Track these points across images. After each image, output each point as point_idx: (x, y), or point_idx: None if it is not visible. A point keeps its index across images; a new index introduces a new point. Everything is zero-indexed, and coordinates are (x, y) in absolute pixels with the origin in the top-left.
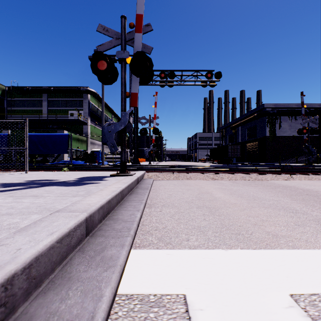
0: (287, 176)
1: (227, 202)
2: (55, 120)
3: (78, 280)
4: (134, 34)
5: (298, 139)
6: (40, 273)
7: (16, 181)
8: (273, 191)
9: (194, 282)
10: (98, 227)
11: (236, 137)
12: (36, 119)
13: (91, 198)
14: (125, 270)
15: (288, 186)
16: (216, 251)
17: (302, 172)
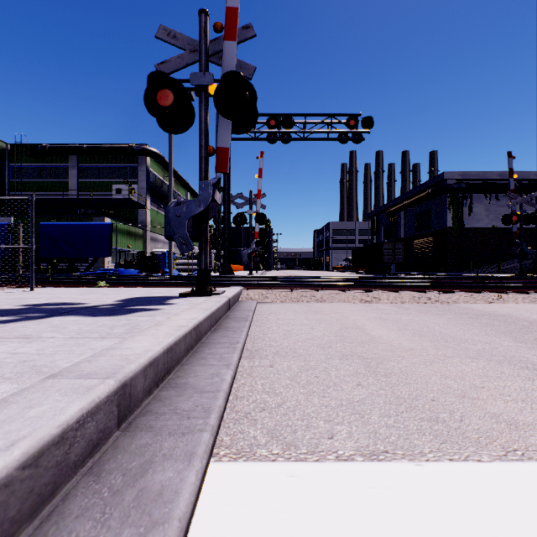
0: (491, 296)
1: (396, 347)
2: (90, 200)
3: None
4: (223, 43)
5: (501, 233)
6: None
7: (5, 307)
8: (474, 324)
9: None
10: (143, 407)
11: (396, 229)
12: (59, 199)
13: (132, 344)
14: (193, 524)
15: (498, 314)
16: (398, 465)
17: (517, 289)
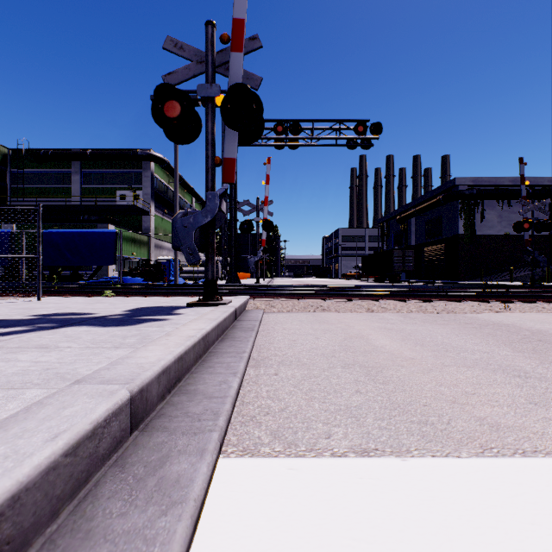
0: (498, 306)
1: (397, 356)
2: (94, 206)
3: (106, 538)
4: (230, 55)
5: (513, 240)
6: (24, 527)
7: (16, 317)
8: (477, 333)
9: (346, 537)
10: (157, 411)
11: (406, 236)
12: (61, 205)
13: (145, 353)
14: (206, 506)
15: (502, 324)
16: (385, 460)
17: (524, 299)
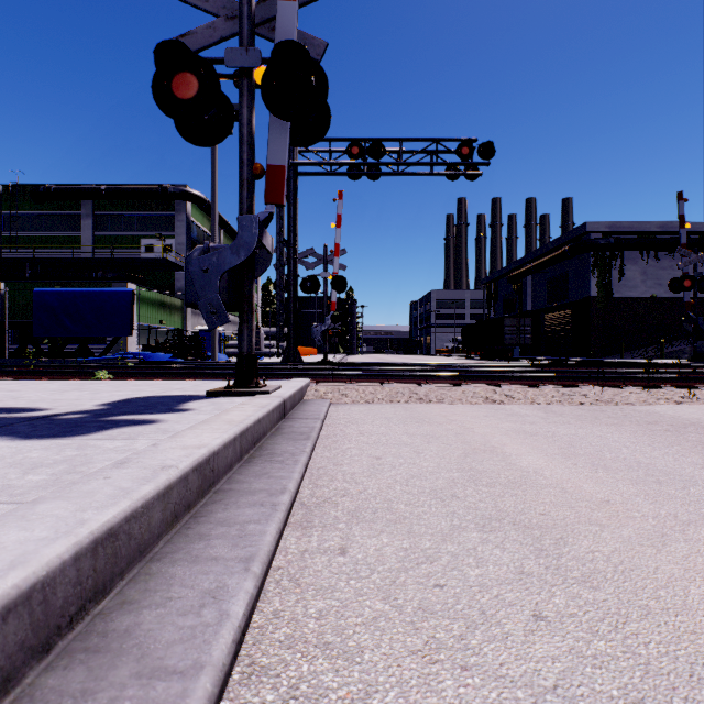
0: (677, 393)
1: (576, 497)
2: (110, 259)
3: None
4: (276, 5)
5: (662, 304)
6: None
7: None
8: (682, 443)
9: None
10: None
11: (521, 300)
12: (67, 258)
13: (6, 532)
14: None
15: None
16: None
17: None
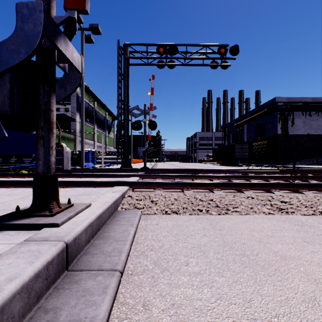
0: None
1: None
2: None
3: None
4: None
5: (312, 138)
6: None
7: None
8: None
9: None
10: None
11: (241, 136)
12: None
13: None
14: None
15: None
16: None
17: None
